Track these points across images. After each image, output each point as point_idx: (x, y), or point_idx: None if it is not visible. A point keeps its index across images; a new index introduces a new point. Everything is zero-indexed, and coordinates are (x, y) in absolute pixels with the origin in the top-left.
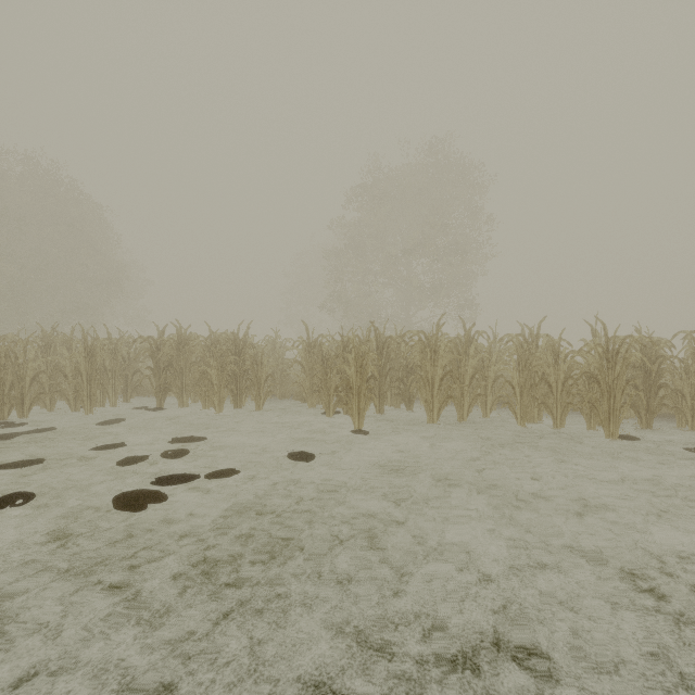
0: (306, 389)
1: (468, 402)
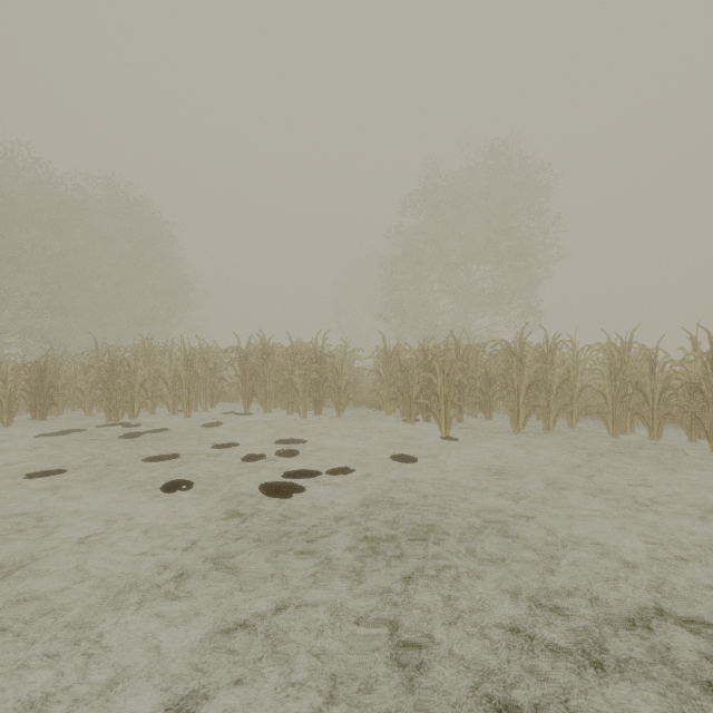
0: (384, 397)
1: (554, 411)
